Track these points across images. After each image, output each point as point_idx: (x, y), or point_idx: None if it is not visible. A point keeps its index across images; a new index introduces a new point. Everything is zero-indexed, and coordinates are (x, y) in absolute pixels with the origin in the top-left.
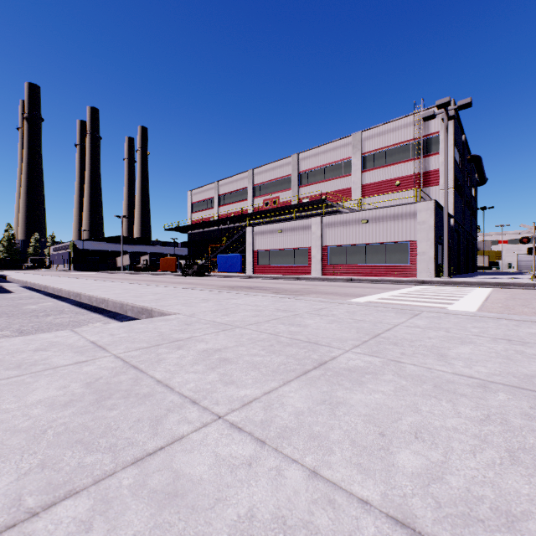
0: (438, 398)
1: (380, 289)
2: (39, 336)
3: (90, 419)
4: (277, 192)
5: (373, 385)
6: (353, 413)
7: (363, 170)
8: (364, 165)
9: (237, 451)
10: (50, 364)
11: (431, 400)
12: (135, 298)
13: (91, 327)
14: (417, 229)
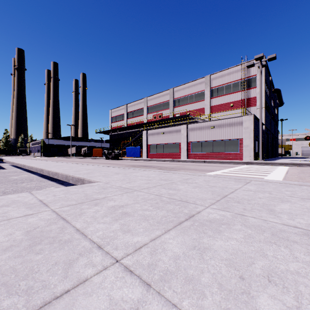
0: (277, 244)
1: (222, 167)
2: (8, 196)
3: (20, 262)
4: (161, 110)
5: (228, 233)
6: (217, 257)
7: (211, 97)
8: (212, 94)
9: (127, 295)
10: (7, 216)
11: (273, 246)
12: (75, 172)
13: (43, 190)
14: (243, 131)
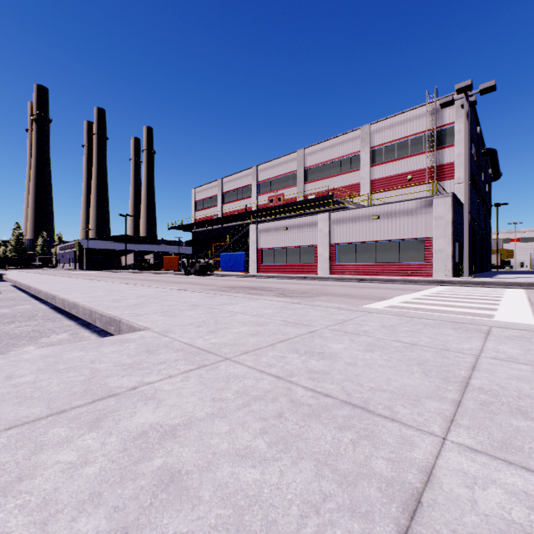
0: None
1: (398, 290)
2: None
3: None
4: (282, 188)
5: None
6: None
7: (372, 164)
8: (373, 159)
9: None
10: None
11: None
12: (110, 303)
13: None
14: (433, 224)
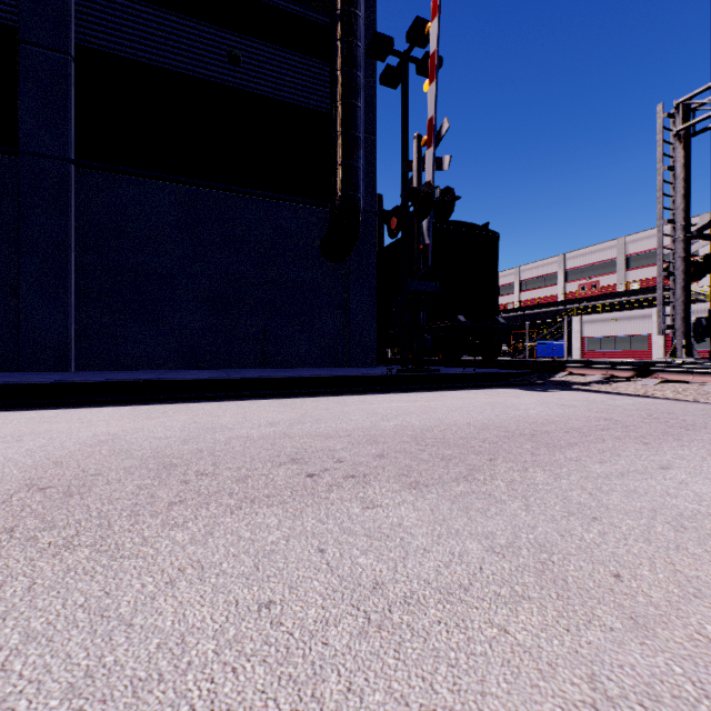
0: None
1: None
2: None
3: None
4: (596, 276)
5: None
6: None
7: None
8: None
9: None
10: None
11: None
12: None
13: None
14: None
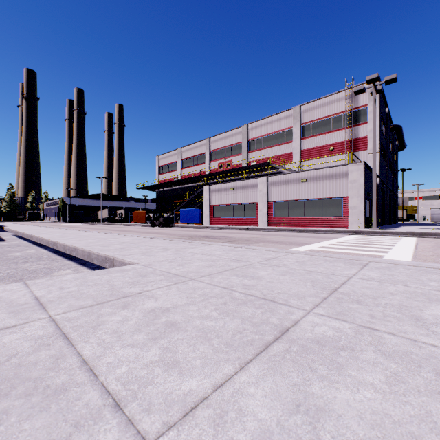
0: None
1: (319, 238)
2: None
3: None
4: (230, 156)
5: (355, 371)
6: (346, 436)
7: (302, 138)
8: (303, 133)
9: None
10: None
11: None
12: (102, 247)
13: (45, 279)
14: (349, 186)
